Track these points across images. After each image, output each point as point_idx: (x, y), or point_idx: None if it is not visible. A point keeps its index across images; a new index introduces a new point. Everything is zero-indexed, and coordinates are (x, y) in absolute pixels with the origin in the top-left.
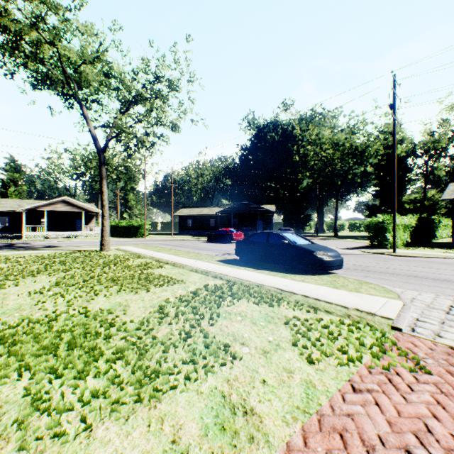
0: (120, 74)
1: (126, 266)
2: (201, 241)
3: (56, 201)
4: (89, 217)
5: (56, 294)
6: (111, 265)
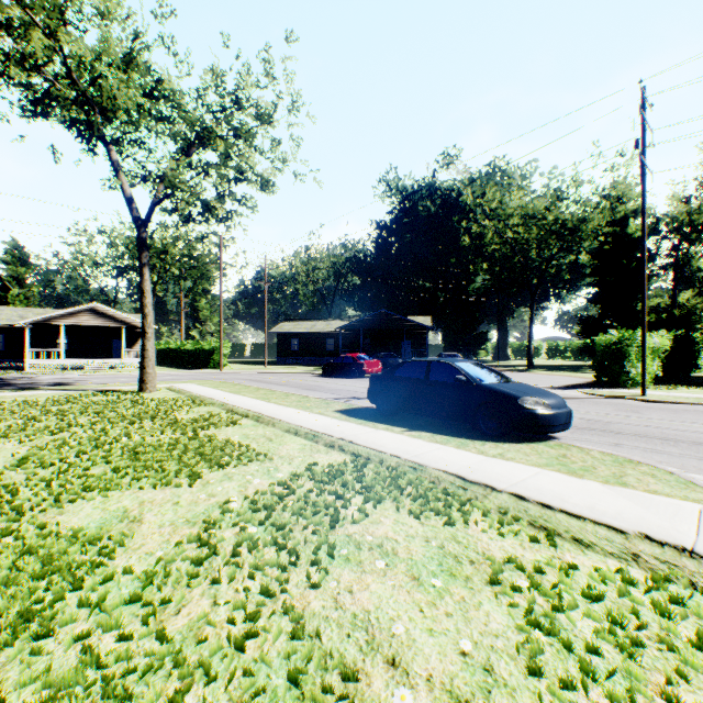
0: (174, 92)
1: (171, 421)
2: (312, 375)
3: (79, 309)
4: (133, 336)
5: (4, 488)
6: (145, 420)
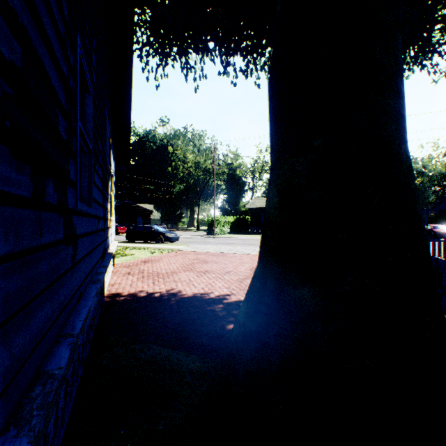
0: None
1: None
2: None
3: None
4: None
5: None
6: None
